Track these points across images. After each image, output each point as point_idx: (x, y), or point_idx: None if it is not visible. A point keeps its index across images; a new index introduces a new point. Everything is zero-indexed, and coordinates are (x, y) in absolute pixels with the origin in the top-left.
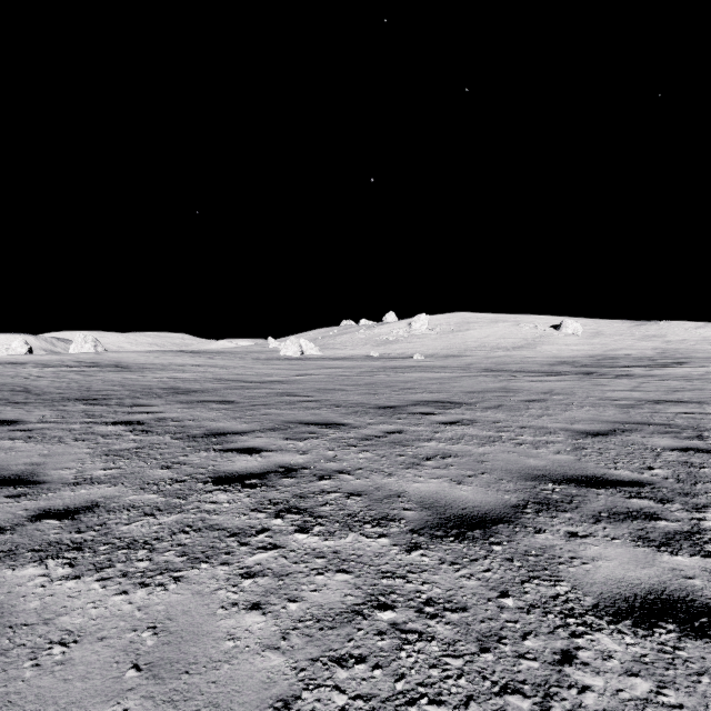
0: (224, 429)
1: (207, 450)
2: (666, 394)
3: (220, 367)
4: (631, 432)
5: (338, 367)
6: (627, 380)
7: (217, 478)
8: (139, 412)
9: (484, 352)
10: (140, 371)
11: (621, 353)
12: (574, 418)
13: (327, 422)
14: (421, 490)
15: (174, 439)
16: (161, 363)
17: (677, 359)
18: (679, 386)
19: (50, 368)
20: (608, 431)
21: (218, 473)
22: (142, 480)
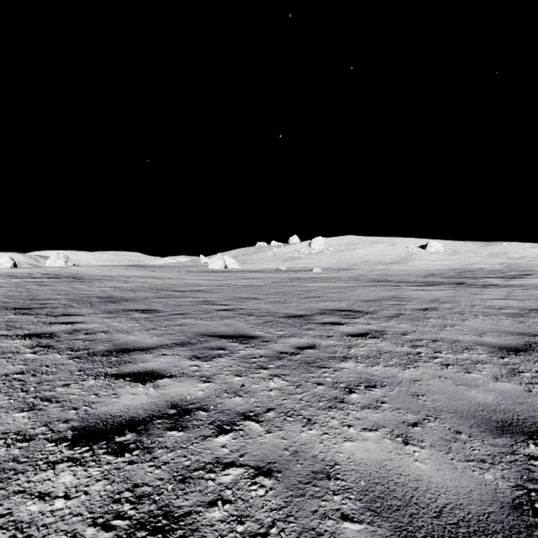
0: (132, 344)
1: (96, 376)
2: None
3: (158, 278)
4: None
5: (253, 278)
6: (495, 289)
7: (81, 430)
8: (60, 323)
9: (368, 266)
10: (90, 282)
11: (476, 267)
12: (478, 328)
13: (238, 334)
14: (358, 459)
15: (71, 358)
16: (111, 275)
17: (522, 271)
18: None
19: (16, 279)
20: (524, 346)
21: (87, 420)
22: None
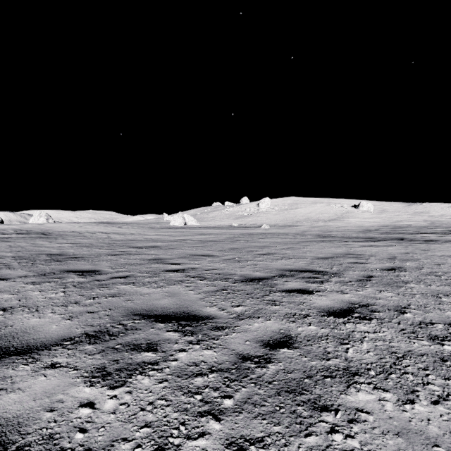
0: (22, 336)
1: None
2: None
3: (121, 234)
4: None
5: (209, 233)
6: (440, 245)
7: None
8: None
9: (310, 223)
10: (55, 237)
11: (404, 224)
12: None
13: (182, 313)
14: None
15: None
16: (79, 231)
17: (447, 228)
18: None
19: None
20: None
21: None
22: None
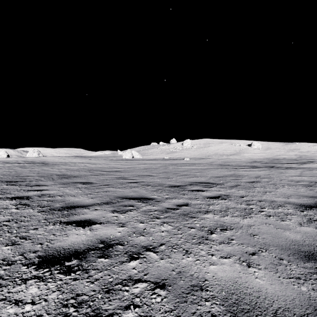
0: (77, 203)
1: (54, 223)
2: None
3: (93, 163)
4: None
5: (149, 163)
6: (293, 170)
7: (43, 258)
8: (33, 190)
9: (217, 157)
10: (52, 166)
11: (281, 157)
12: (285, 193)
13: (141, 197)
14: (219, 277)
15: (39, 212)
16: (65, 162)
17: (308, 160)
18: None
19: (9, 164)
20: (315, 204)
21: (48, 251)
22: None
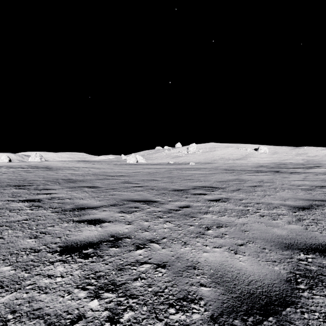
0: (86, 205)
1: (68, 221)
2: (322, 182)
3: (97, 168)
4: (323, 207)
5: (154, 168)
6: (297, 175)
7: (64, 247)
8: (42, 193)
9: (223, 161)
10: (56, 170)
11: (288, 162)
12: (283, 197)
13: (146, 200)
14: (210, 260)
15: (52, 212)
16: (68, 166)
17: (315, 164)
18: (325, 178)
19: (12, 169)
20: (308, 206)
21: (67, 243)
22: (9, 250)
